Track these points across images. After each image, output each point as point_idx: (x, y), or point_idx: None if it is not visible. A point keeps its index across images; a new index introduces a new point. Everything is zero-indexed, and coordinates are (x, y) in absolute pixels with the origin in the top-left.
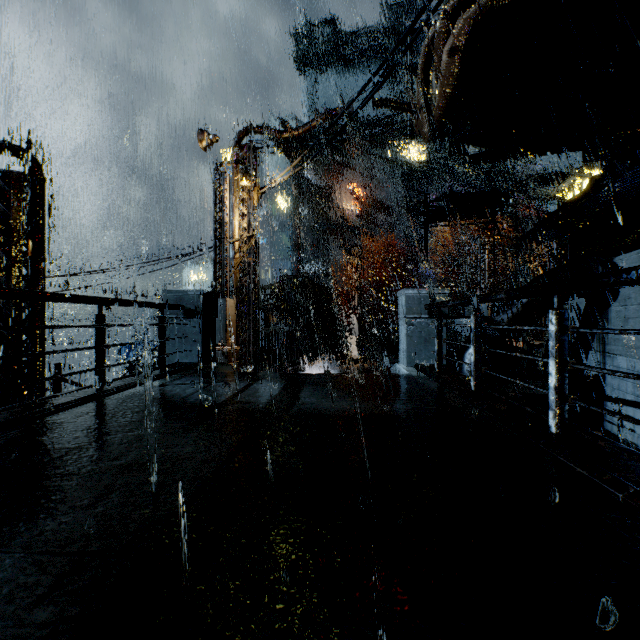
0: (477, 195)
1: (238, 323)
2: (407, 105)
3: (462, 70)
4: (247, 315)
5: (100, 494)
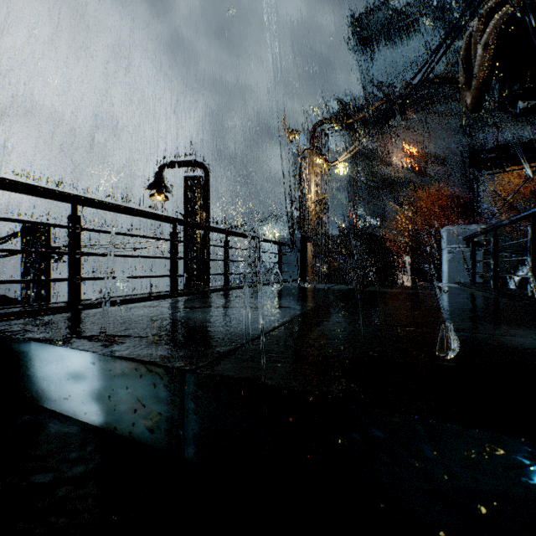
0: (525, 144)
1: (313, 261)
2: (454, 79)
3: (495, 57)
4: (320, 255)
5: (298, 297)
